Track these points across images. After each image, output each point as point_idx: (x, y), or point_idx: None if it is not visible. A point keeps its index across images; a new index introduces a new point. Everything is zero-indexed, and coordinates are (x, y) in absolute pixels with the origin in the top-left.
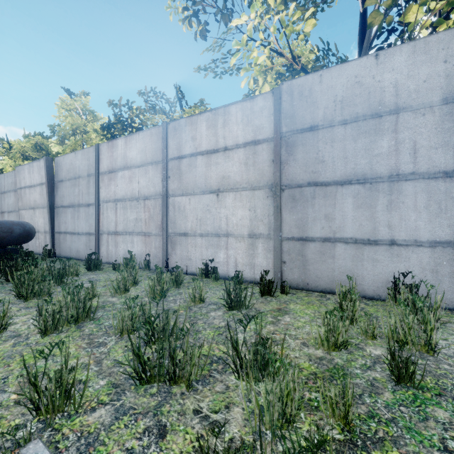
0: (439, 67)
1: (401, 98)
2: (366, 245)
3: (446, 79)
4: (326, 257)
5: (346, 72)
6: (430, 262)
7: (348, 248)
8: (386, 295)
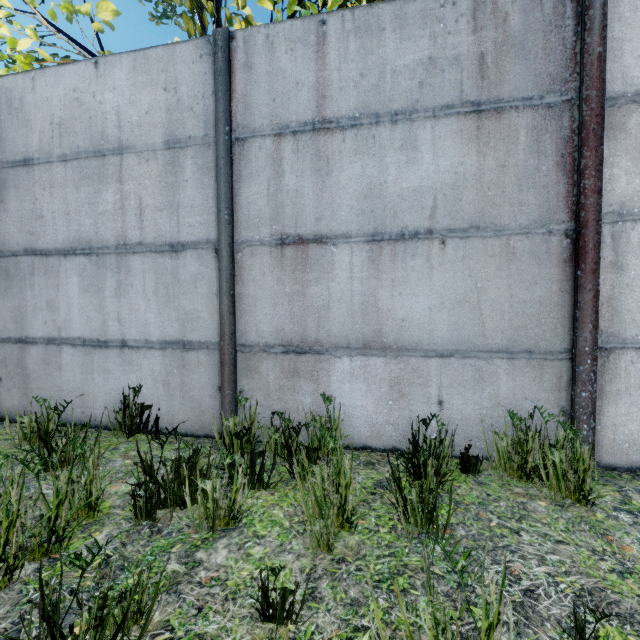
0: (160, 96)
1: (124, 133)
2: (96, 349)
3: (167, 113)
4: (52, 369)
5: (63, 79)
6: (162, 370)
7: (77, 354)
8: (120, 421)
